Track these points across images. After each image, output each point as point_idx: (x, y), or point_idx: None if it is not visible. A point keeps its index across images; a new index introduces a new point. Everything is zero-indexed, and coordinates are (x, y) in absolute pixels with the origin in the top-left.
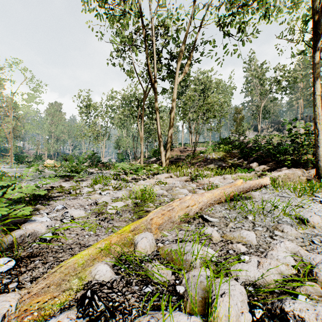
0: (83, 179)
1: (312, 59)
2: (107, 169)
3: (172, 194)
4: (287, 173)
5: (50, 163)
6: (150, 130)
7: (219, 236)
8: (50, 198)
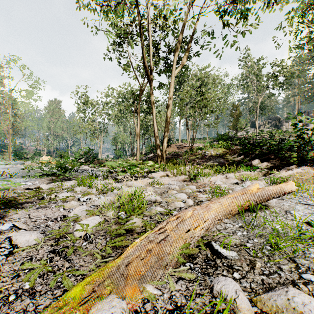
0: (71, 178)
1: None
2: (102, 166)
3: (167, 201)
4: (298, 172)
5: (45, 159)
6: (147, 126)
7: (250, 306)
8: (15, 206)
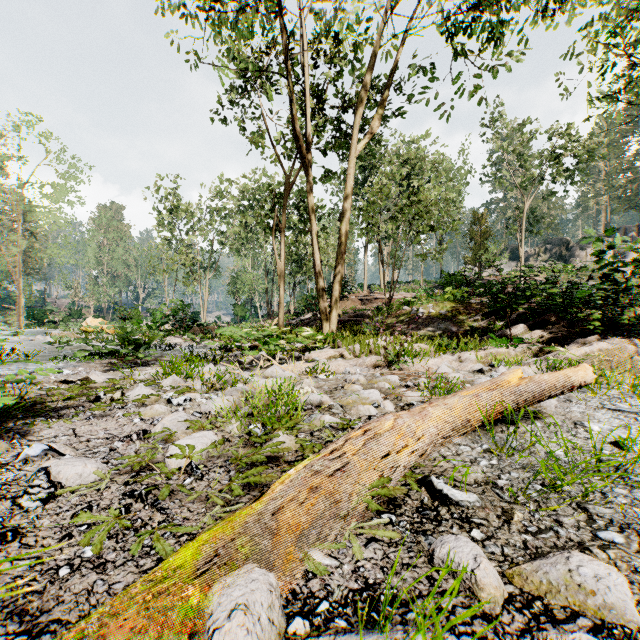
0: (149, 361)
1: None
2: (208, 338)
3: (343, 404)
4: (603, 349)
5: (93, 325)
6: (299, 258)
7: (501, 583)
8: (44, 414)
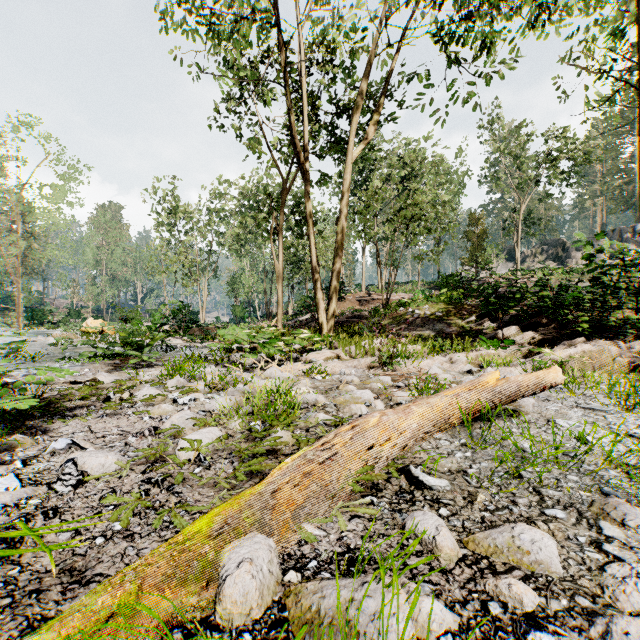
0: (152, 362)
1: (639, 106)
2: (208, 339)
3: (337, 404)
4: (586, 350)
5: (93, 325)
6: (297, 259)
7: (457, 546)
8: (59, 413)
